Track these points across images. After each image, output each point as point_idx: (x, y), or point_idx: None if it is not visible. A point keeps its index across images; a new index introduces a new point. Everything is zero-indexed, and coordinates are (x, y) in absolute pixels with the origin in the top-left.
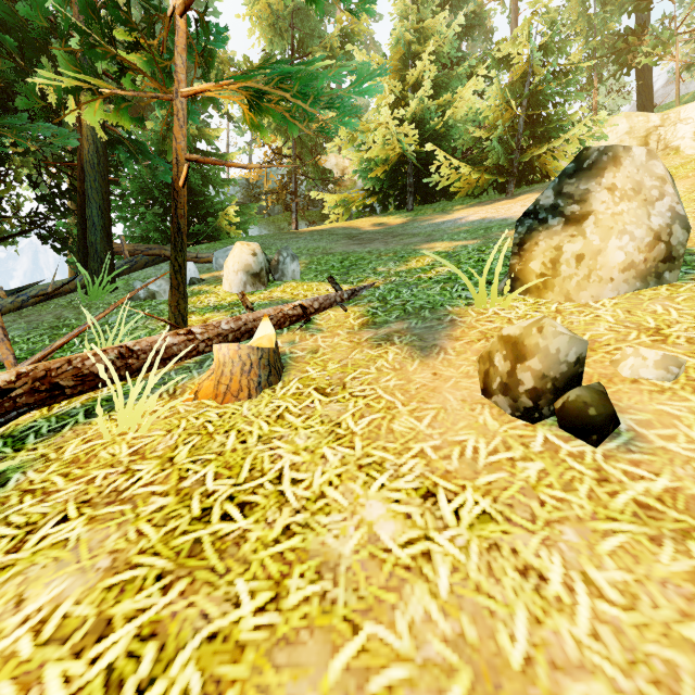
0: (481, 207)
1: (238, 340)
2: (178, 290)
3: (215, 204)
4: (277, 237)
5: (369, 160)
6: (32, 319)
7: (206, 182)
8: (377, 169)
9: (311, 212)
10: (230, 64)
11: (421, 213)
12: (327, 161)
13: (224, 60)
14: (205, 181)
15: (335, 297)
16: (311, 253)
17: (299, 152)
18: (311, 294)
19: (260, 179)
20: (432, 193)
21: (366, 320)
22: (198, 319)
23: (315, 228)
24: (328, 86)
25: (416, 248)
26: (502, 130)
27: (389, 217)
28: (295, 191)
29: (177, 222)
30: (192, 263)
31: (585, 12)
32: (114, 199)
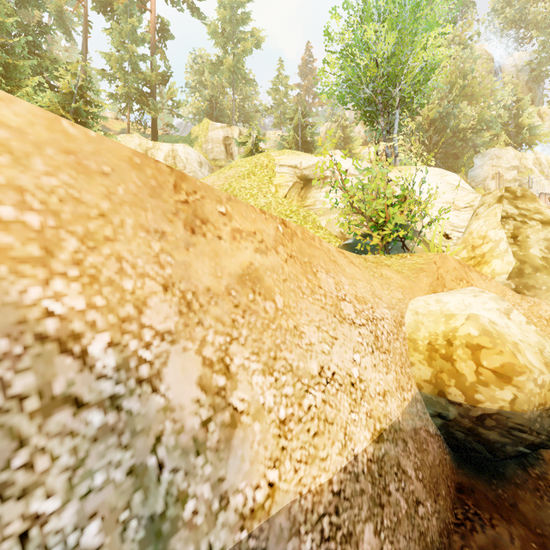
0: None
1: None
2: None
3: None
4: None
5: None
6: None
7: None
8: None
9: None
10: None
11: None
12: None
13: None
14: None
15: None
16: None
17: None
18: None
19: None
20: None
21: None
22: None
23: None
24: None
25: None
26: None
27: None
28: None
29: None
30: None
31: (122, 70)
32: None
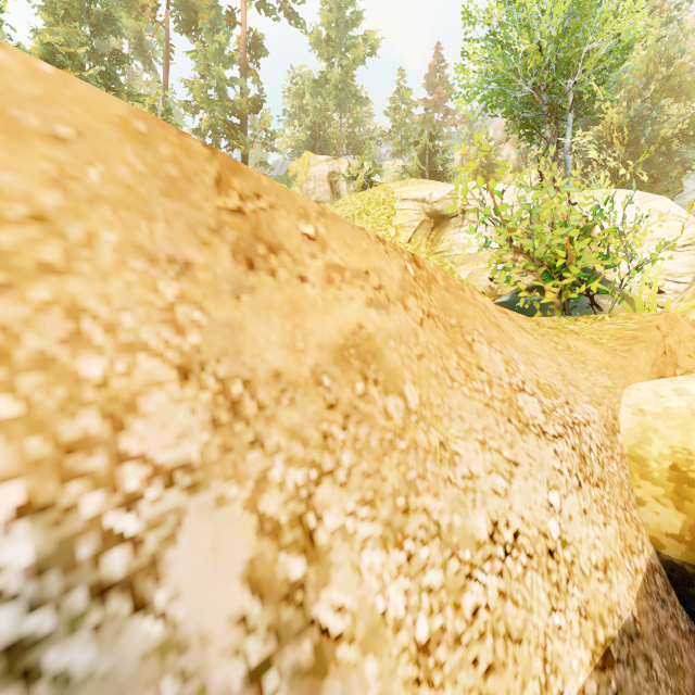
0: None
1: None
2: None
3: None
4: None
5: None
6: None
7: None
8: None
9: None
10: None
11: None
12: None
13: None
14: None
15: None
16: None
17: None
18: None
19: None
20: None
21: None
22: None
23: None
24: None
25: None
26: None
27: None
28: None
29: None
30: None
31: (207, 99)
32: None
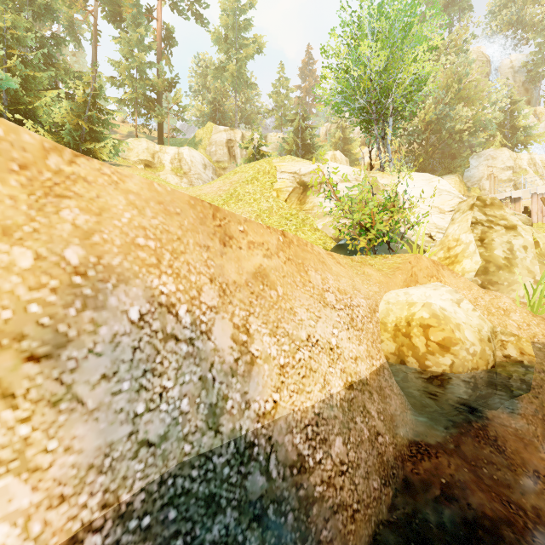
0: None
1: None
2: None
3: None
4: None
5: None
6: None
7: None
8: None
9: None
10: None
11: None
12: None
13: None
14: None
15: None
16: None
17: None
18: None
19: None
20: None
21: None
22: None
23: None
24: None
25: None
26: (70, 128)
27: None
28: None
29: None
30: None
31: (130, 77)
32: None
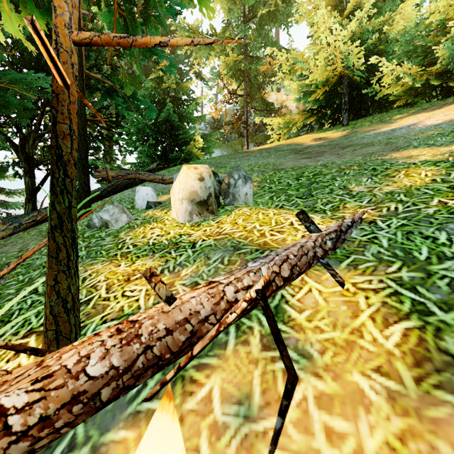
0: (431, 112)
1: (129, 386)
2: (57, 258)
3: (188, 136)
4: (232, 156)
5: (308, 86)
6: (3, 250)
7: (183, 121)
8: (316, 92)
9: (257, 136)
10: (199, 33)
11: (358, 126)
12: (269, 98)
13: (195, 30)
14: (182, 120)
15: (313, 248)
16: (262, 170)
17: (249, 91)
18: (269, 231)
19: (222, 117)
20: (365, 109)
21: (416, 339)
22: (123, 271)
23: (263, 147)
24: (271, 39)
25: (384, 157)
26: None
27: (326, 132)
28: (246, 121)
29: (56, 144)
30: (149, 187)
31: None
32: (123, 138)
